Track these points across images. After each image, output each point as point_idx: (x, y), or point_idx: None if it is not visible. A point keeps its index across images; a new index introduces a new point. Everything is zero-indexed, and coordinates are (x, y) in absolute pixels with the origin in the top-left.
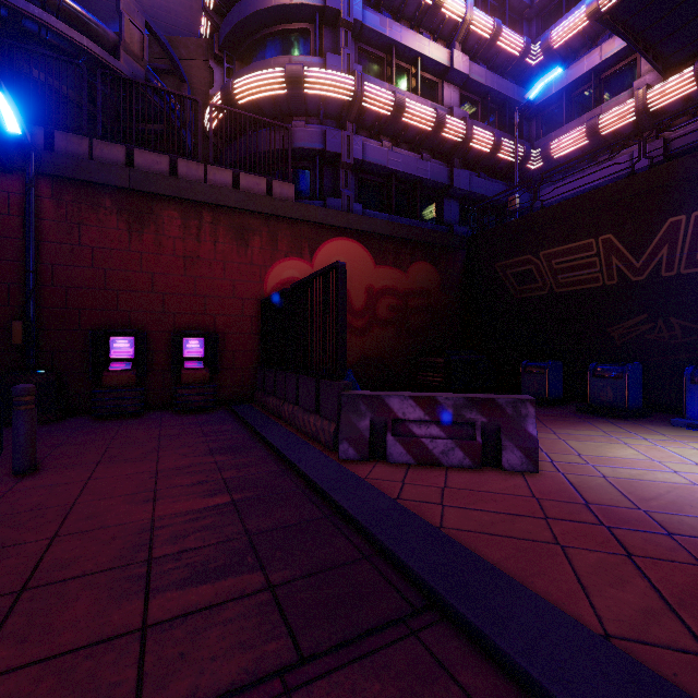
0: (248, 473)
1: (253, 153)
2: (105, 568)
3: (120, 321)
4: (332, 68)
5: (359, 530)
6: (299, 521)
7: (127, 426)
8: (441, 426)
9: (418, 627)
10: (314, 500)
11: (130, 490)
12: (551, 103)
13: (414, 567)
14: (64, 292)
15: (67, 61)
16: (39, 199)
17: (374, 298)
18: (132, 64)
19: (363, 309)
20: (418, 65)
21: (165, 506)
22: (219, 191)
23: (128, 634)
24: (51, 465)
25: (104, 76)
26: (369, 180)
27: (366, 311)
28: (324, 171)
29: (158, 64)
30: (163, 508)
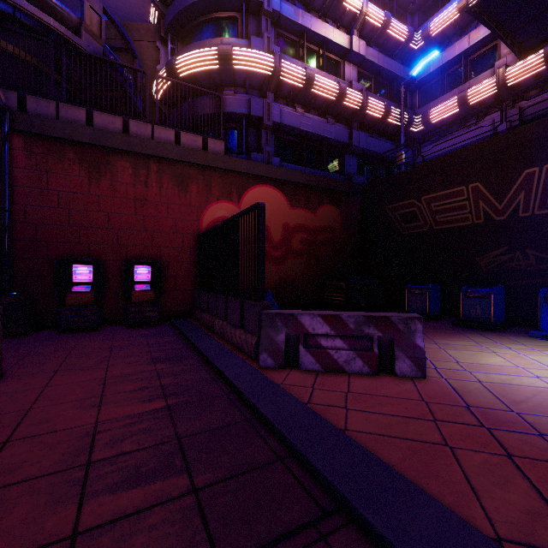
0: (182, 380)
1: (192, 116)
2: (47, 473)
3: (81, 251)
4: (255, 48)
5: (275, 433)
6: (223, 425)
7: (85, 339)
8: (344, 340)
9: (327, 531)
10: (237, 404)
11: (80, 396)
12: (429, 79)
13: (323, 471)
14: (35, 228)
15: (37, 38)
16: (14, 151)
17: (289, 233)
18: (92, 42)
19: (281, 242)
20: (324, 48)
21: (108, 411)
22: (163, 146)
23: (58, 542)
24: (16, 373)
25: (69, 52)
26: (285, 139)
27: (283, 244)
28: (249, 131)
29: (114, 43)
30: (106, 413)
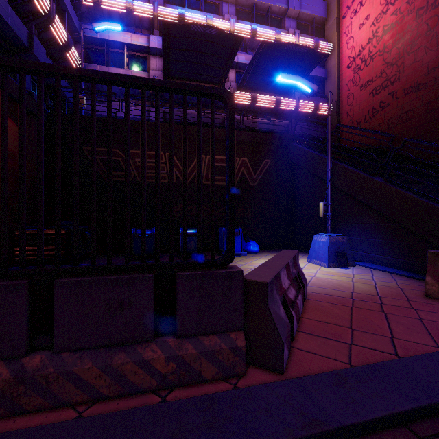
0: None
1: None
2: None
3: None
4: None
5: None
6: None
7: None
8: (292, 286)
9: None
10: None
11: None
12: (95, 42)
13: None
14: None
15: None
16: None
17: None
18: None
19: None
20: None
21: None
22: None
23: None
24: None
25: None
26: None
27: None
28: None
29: None
30: None
